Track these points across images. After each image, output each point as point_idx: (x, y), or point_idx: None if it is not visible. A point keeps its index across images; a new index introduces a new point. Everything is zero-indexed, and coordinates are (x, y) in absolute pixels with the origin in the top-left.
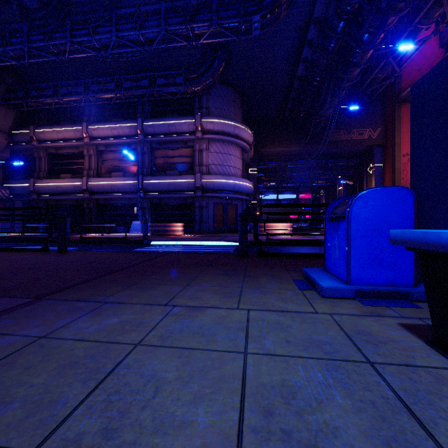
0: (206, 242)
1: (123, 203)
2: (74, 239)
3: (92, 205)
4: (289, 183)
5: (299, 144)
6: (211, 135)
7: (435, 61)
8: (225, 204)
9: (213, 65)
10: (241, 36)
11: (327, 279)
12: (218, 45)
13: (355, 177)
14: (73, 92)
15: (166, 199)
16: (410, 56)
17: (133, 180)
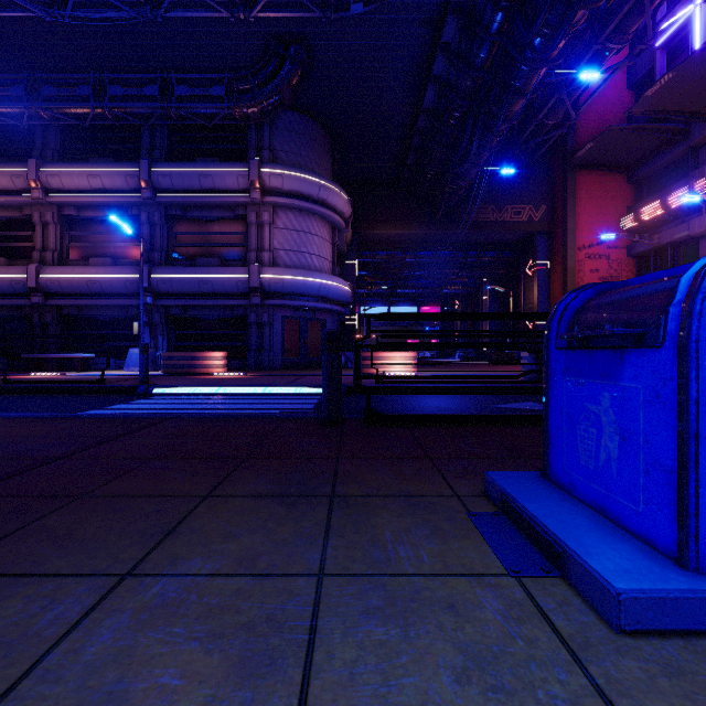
0: (263, 388)
1: (113, 315)
2: None
3: (50, 318)
4: (408, 288)
5: (425, 225)
6: (277, 198)
7: (621, 108)
8: (303, 320)
9: (281, 71)
10: (329, 11)
11: (596, 535)
12: (290, 37)
13: (508, 281)
14: (3, 96)
15: (196, 308)
16: (592, 94)
17: (131, 272)
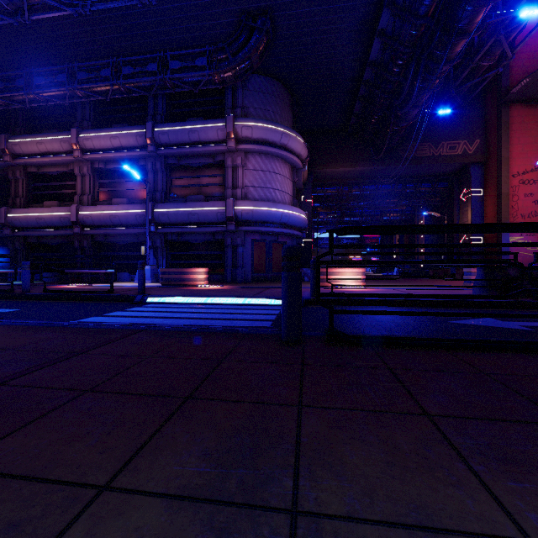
0: (233, 299)
1: (128, 240)
2: (35, 292)
3: (86, 243)
4: (353, 216)
5: (369, 162)
6: (248, 145)
7: None
8: (268, 242)
9: (250, 40)
10: None
11: None
12: (257, 11)
13: (442, 207)
14: (53, 83)
15: (186, 234)
16: (529, 32)
17: (140, 208)
